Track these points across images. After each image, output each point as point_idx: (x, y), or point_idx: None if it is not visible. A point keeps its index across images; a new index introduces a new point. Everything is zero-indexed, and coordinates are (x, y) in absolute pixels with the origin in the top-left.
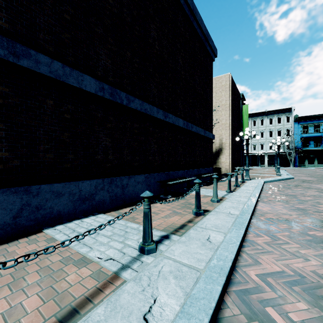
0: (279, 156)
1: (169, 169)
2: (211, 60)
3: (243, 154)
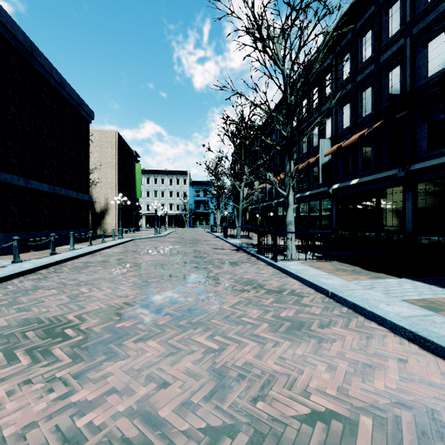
0: (178, 217)
1: (32, 230)
2: (88, 122)
3: (138, 215)
